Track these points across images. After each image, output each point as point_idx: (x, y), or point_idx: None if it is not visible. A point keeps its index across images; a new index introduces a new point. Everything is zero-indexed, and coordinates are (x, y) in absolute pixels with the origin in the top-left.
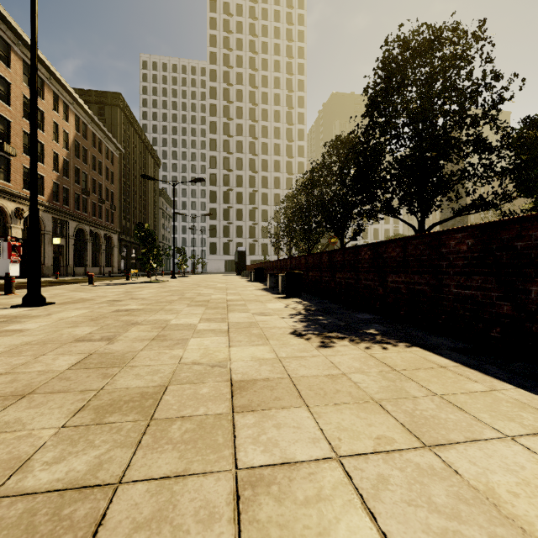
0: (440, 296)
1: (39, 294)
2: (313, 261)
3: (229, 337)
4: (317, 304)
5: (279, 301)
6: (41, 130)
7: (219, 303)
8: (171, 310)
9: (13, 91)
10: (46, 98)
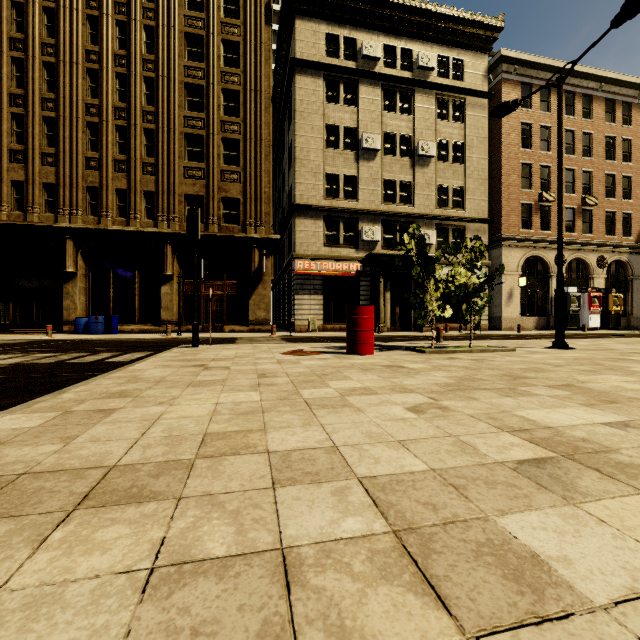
0: None
1: (563, 340)
2: None
3: None
4: None
5: None
6: (627, 162)
7: None
8: None
9: (594, 139)
10: (634, 122)
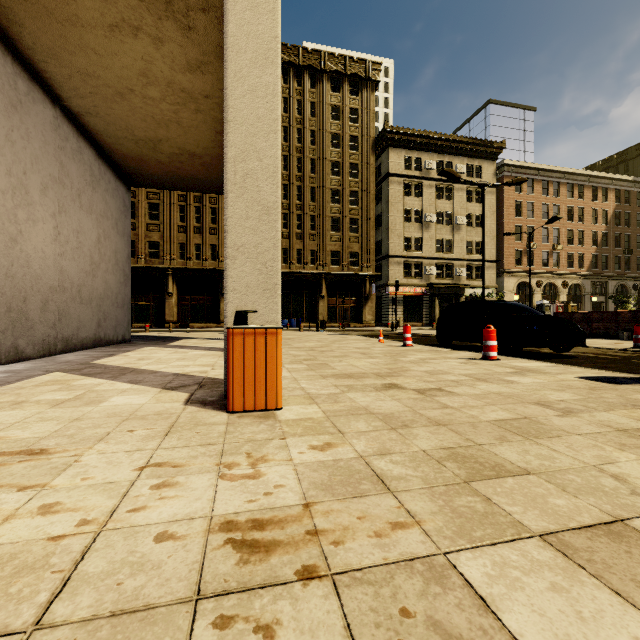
0: None
1: None
2: None
3: None
4: None
5: None
6: (581, 221)
7: None
8: None
9: (560, 209)
10: (585, 196)
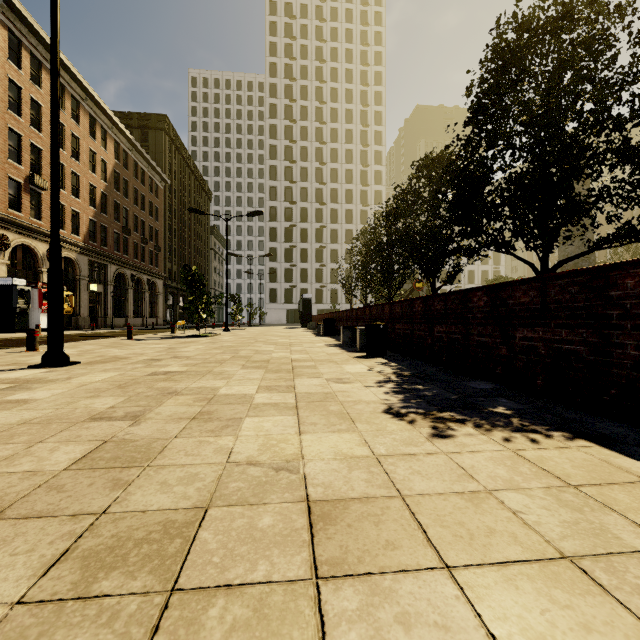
0: (606, 360)
1: (62, 352)
2: (402, 309)
3: (298, 417)
4: (410, 367)
5: (359, 362)
6: (76, 160)
7: (282, 363)
8: (221, 374)
9: (44, 114)
10: (82, 123)
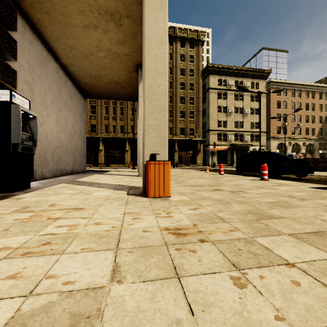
0: None
1: None
2: None
3: None
4: None
5: None
6: (313, 110)
7: None
8: None
9: (301, 104)
10: (315, 97)
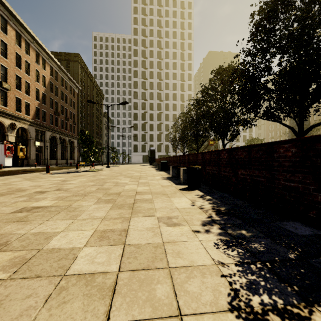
0: None
1: None
2: (211, 157)
3: None
4: (222, 201)
5: (183, 194)
6: (28, 75)
7: (128, 196)
8: (75, 210)
9: (9, 49)
10: (31, 55)
